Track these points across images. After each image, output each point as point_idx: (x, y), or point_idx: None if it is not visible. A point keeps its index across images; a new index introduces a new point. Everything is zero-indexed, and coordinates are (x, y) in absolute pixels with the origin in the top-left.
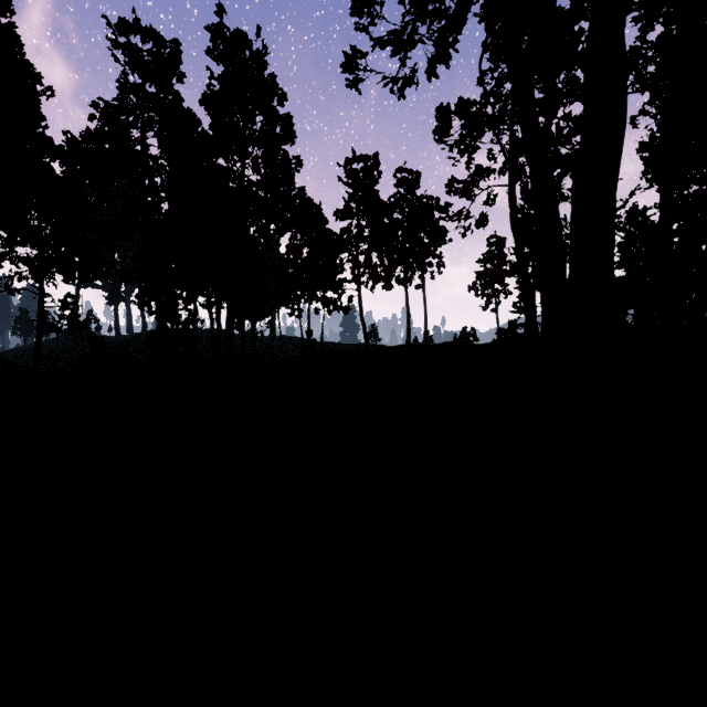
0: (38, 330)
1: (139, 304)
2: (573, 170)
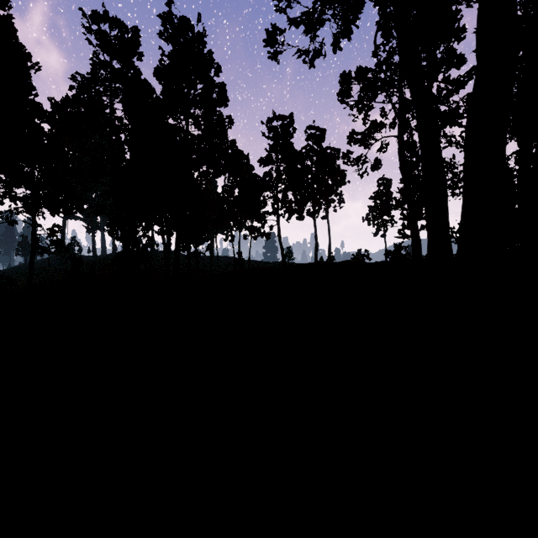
0: (31, 252)
1: (109, 232)
2: (451, 123)
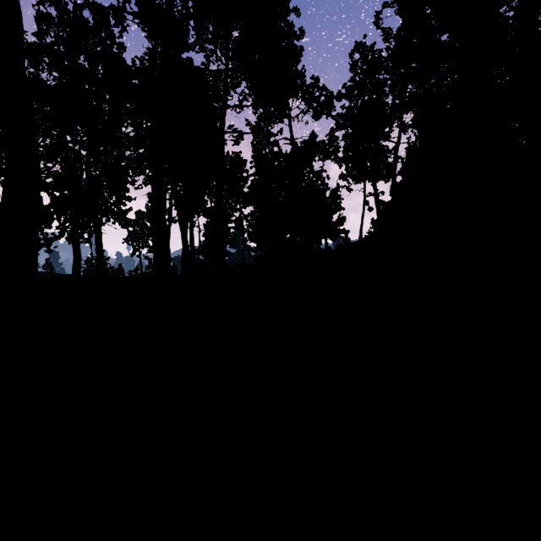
0: None
1: None
2: (124, 227)
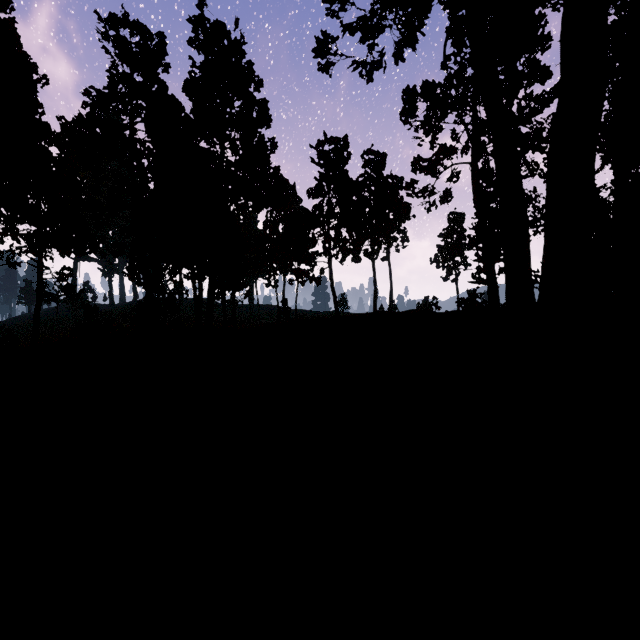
0: (37, 300)
1: (129, 276)
2: (534, 148)
